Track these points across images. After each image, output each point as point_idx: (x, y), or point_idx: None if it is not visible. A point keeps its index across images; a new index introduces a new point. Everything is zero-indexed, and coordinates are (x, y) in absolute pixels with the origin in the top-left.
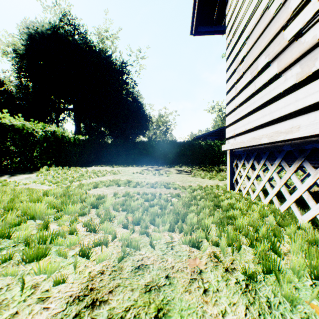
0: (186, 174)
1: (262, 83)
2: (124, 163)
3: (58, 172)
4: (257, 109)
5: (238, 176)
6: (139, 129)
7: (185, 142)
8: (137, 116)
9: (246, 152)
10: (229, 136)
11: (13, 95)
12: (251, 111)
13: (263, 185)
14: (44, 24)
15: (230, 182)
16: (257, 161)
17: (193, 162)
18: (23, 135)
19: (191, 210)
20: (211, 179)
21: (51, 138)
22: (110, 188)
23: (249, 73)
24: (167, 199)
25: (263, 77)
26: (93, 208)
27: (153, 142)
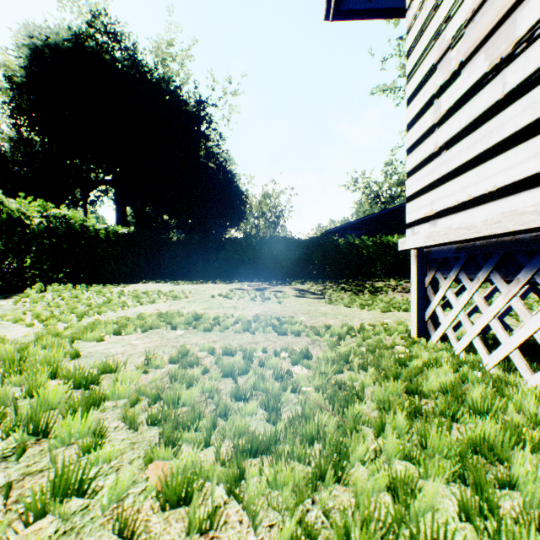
0: (313, 297)
1: (534, 67)
2: (200, 277)
3: (61, 296)
4: (513, 140)
5: (439, 307)
6: (229, 218)
7: (310, 239)
8: (226, 196)
9: (468, 253)
10: (416, 219)
11: (7, 157)
12: (492, 150)
13: (528, 335)
14: (60, 31)
15: (418, 319)
16: (505, 273)
17: (323, 275)
18: (1, 224)
19: (352, 413)
20: (365, 308)
21: (59, 230)
22: (154, 332)
23: (484, 57)
24: (282, 370)
25: (538, 48)
26: (36, 433)
27: (252, 240)
